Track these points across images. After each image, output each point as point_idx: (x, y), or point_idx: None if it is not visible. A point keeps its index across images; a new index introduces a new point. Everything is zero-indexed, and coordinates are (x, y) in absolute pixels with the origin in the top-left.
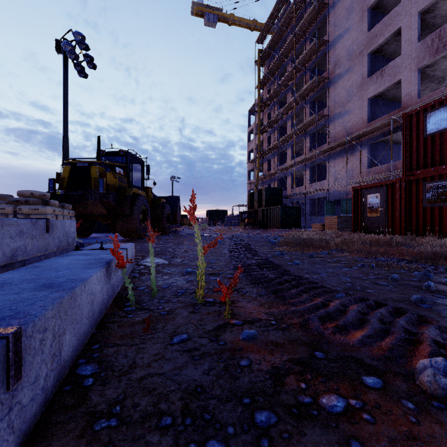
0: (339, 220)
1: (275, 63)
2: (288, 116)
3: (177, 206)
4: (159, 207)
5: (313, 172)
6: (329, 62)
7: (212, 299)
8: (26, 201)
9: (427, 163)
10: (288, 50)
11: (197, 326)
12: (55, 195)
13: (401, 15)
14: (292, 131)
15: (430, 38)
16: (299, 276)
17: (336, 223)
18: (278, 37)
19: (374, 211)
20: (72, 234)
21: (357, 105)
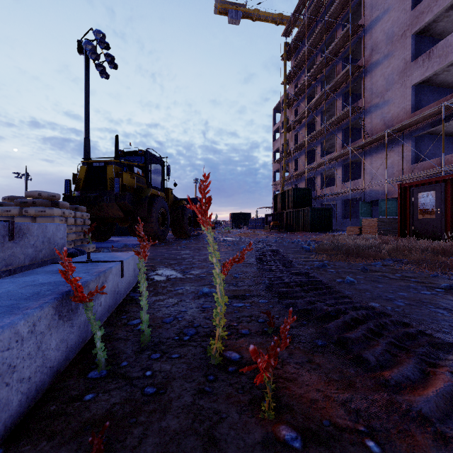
0: (380, 223)
1: (303, 55)
2: (317, 111)
3: None
4: (180, 209)
5: (345, 171)
6: (364, 49)
7: (237, 353)
8: (34, 202)
9: None
10: (318, 40)
11: (206, 447)
12: (71, 197)
13: None
14: (322, 127)
15: None
16: (368, 308)
17: (376, 227)
18: (306, 27)
19: (426, 213)
20: (59, 241)
21: (398, 93)
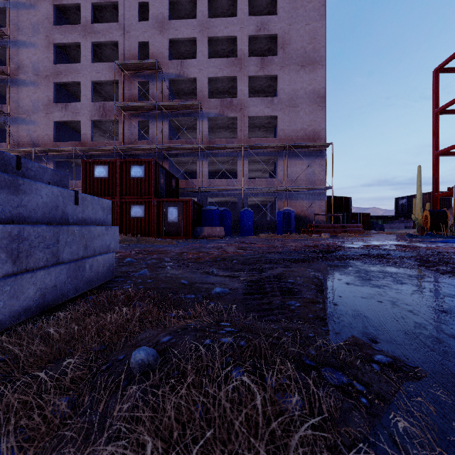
0: None
1: None
2: None
3: None
4: None
5: None
6: (10, 59)
7: None
8: None
9: (95, 194)
10: None
11: None
12: None
13: (81, 73)
14: None
15: (99, 104)
16: None
17: None
18: None
19: None
20: None
21: (43, 121)
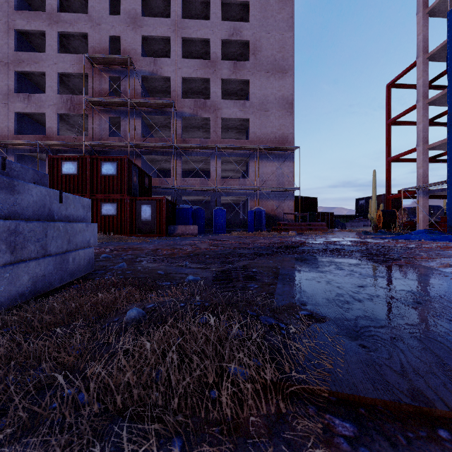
0: None
1: None
2: None
3: None
4: None
5: None
6: None
7: None
8: None
9: (63, 190)
10: None
11: None
12: None
13: (46, 63)
14: None
15: (66, 97)
16: None
17: None
18: None
19: None
20: None
21: (2, 111)
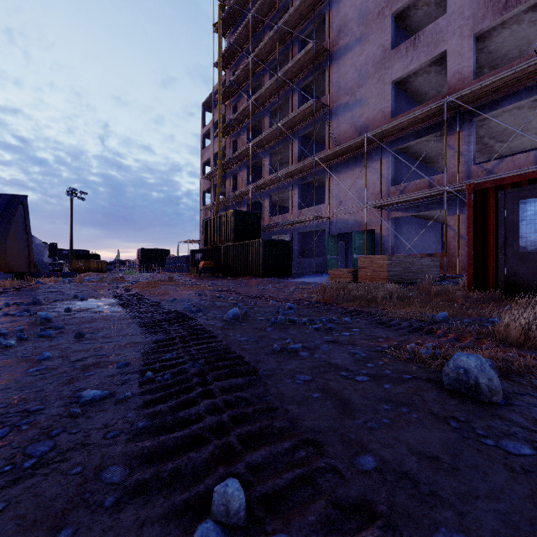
0: (390, 262)
1: (245, 27)
2: (265, 109)
3: (12, 219)
4: None
5: (302, 194)
6: (329, 28)
7: None
8: None
9: None
10: (266, 9)
11: None
12: None
13: None
14: (273, 128)
15: None
16: None
17: (386, 269)
18: None
19: None
20: None
21: (374, 91)
